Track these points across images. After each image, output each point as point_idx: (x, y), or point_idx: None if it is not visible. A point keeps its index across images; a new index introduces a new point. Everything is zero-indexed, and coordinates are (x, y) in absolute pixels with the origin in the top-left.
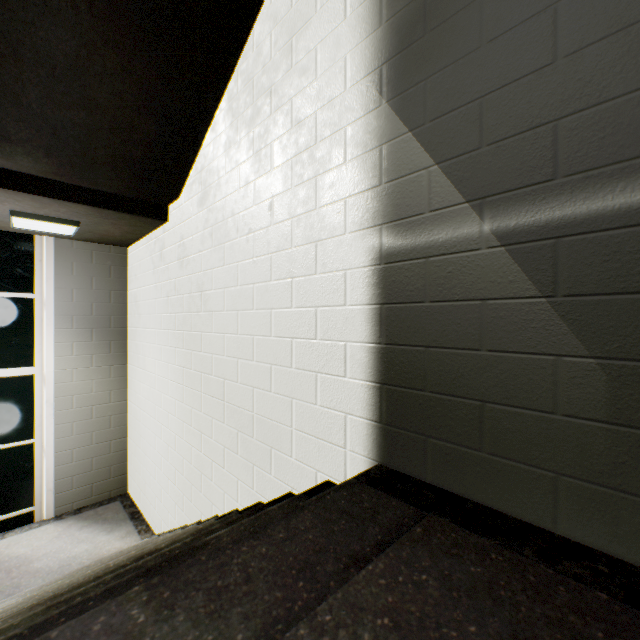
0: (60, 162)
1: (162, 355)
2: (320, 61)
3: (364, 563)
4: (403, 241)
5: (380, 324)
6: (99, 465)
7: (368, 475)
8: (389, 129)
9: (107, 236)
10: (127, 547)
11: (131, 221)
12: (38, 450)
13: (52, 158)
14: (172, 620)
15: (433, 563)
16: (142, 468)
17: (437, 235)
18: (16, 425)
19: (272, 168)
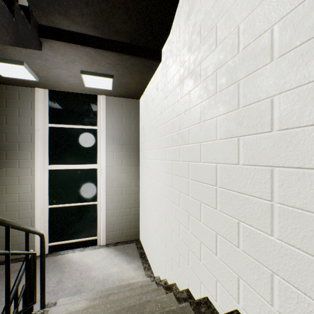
0: (94, 11)
1: (157, 155)
2: None
3: None
4: None
5: None
6: (125, 220)
7: None
8: None
9: (128, 89)
10: (136, 281)
11: (139, 67)
12: (99, 207)
13: (89, 7)
14: None
15: None
16: (146, 227)
17: None
18: (90, 193)
19: None
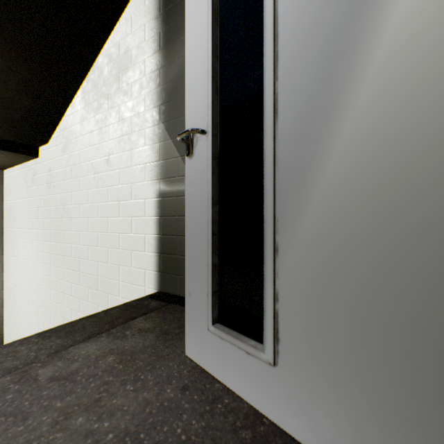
0: None
1: (34, 247)
2: (133, 91)
3: (135, 318)
4: (169, 188)
5: (160, 226)
6: None
7: (151, 295)
8: (163, 136)
9: None
10: None
11: (9, 155)
12: None
13: None
14: (50, 339)
15: (163, 315)
16: (17, 327)
17: (181, 187)
18: None
19: (109, 140)
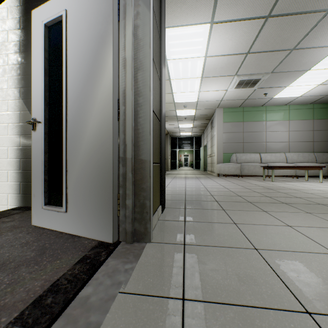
0: None
1: None
2: None
3: (0, 218)
4: (27, 141)
5: (20, 164)
6: None
7: (13, 208)
8: (23, 108)
9: None
10: None
11: None
12: None
13: None
14: None
15: (21, 215)
16: None
17: None
18: None
19: None
